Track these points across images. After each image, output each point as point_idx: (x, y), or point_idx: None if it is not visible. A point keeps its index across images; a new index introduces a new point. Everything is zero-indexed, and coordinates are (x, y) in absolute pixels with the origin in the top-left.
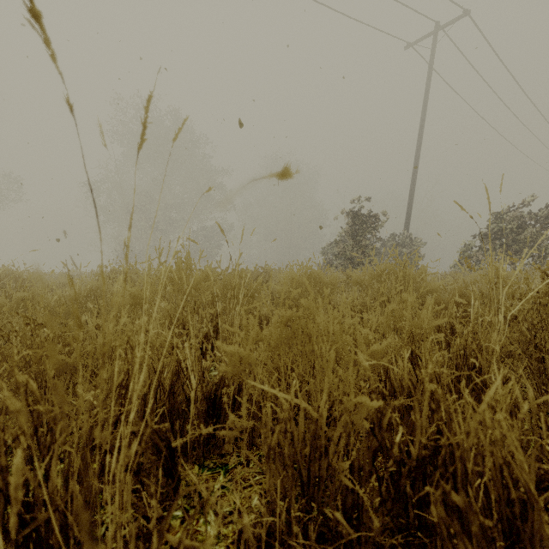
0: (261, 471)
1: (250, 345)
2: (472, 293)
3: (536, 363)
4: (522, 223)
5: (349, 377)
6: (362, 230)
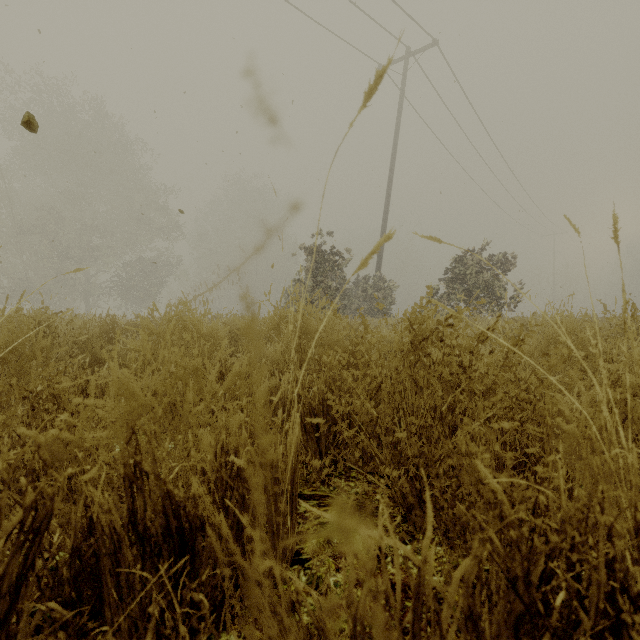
0: None
1: None
2: None
3: (388, 450)
4: (482, 268)
5: None
6: (323, 269)
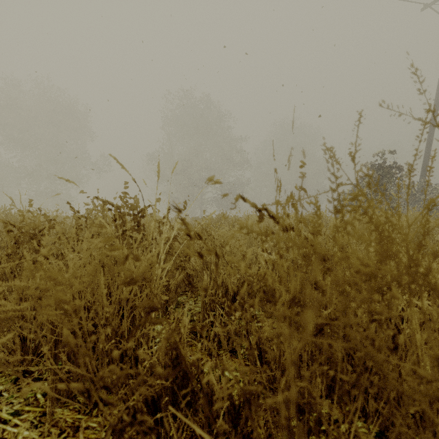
0: None
1: None
2: None
3: None
4: None
5: None
6: (386, 180)
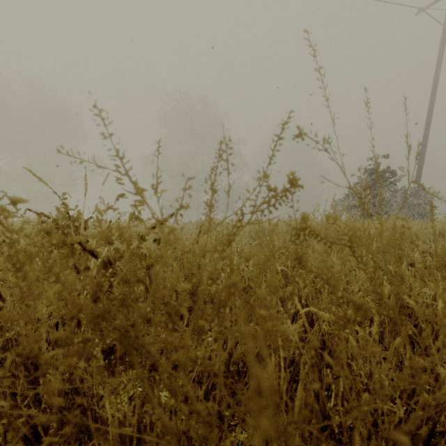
0: None
1: None
2: None
3: None
4: None
5: None
6: (379, 184)
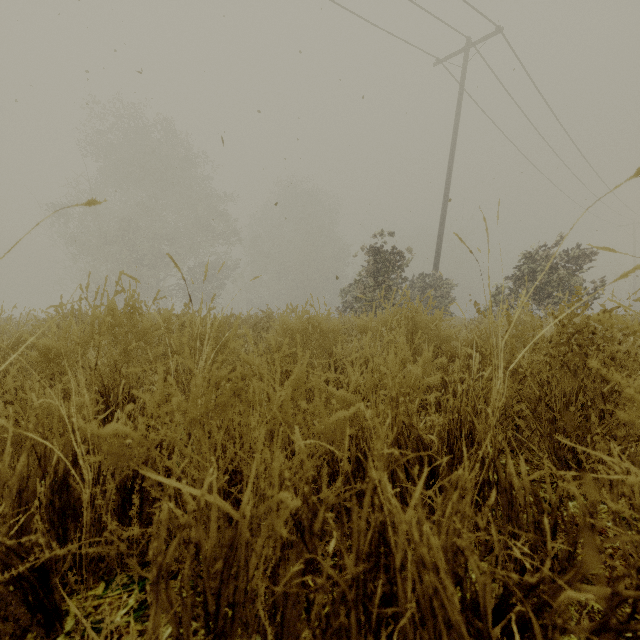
0: (191, 584)
1: (146, 421)
2: (474, 344)
3: (546, 424)
4: (556, 264)
5: (276, 463)
6: (385, 269)
